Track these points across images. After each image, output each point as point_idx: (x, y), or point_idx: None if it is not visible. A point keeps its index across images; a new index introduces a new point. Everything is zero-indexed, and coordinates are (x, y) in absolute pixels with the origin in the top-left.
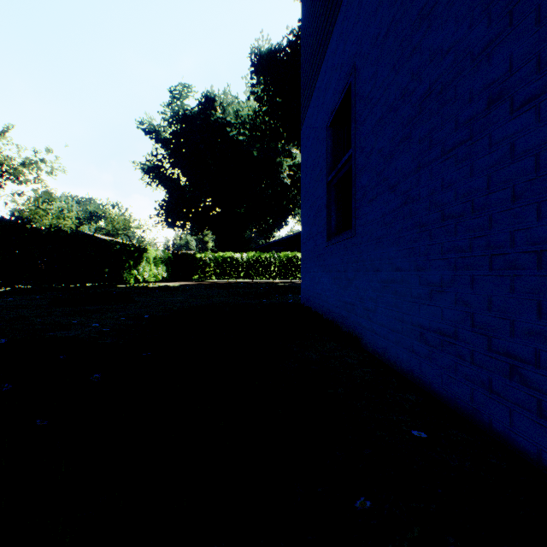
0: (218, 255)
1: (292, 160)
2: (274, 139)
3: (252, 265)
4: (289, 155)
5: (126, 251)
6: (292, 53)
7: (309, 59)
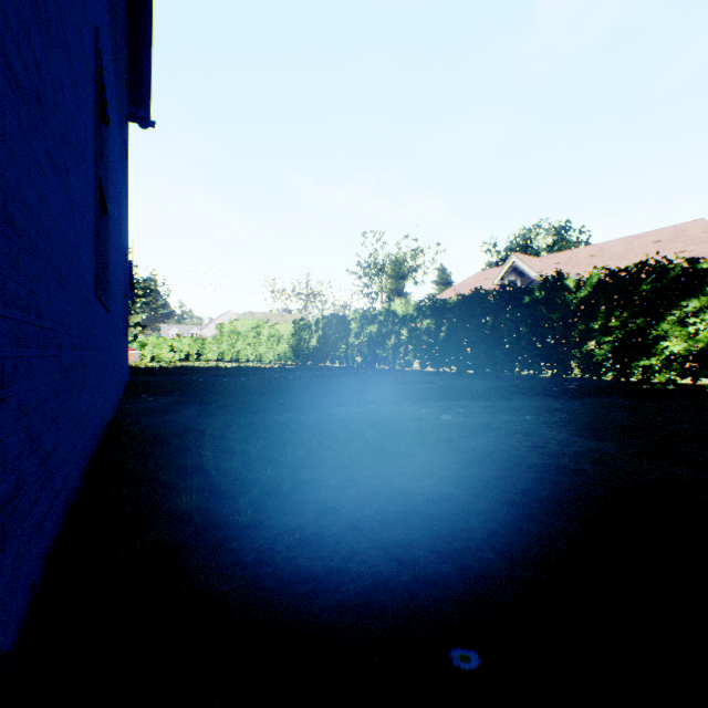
0: None
1: None
2: None
3: None
4: None
5: None
6: None
7: None
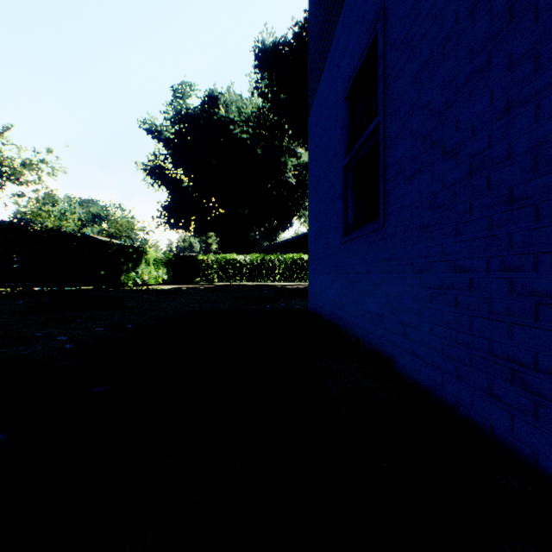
0: (221, 257)
1: (297, 160)
2: (279, 137)
3: (256, 267)
4: (294, 155)
5: (124, 253)
6: (298, 46)
7: (319, 30)
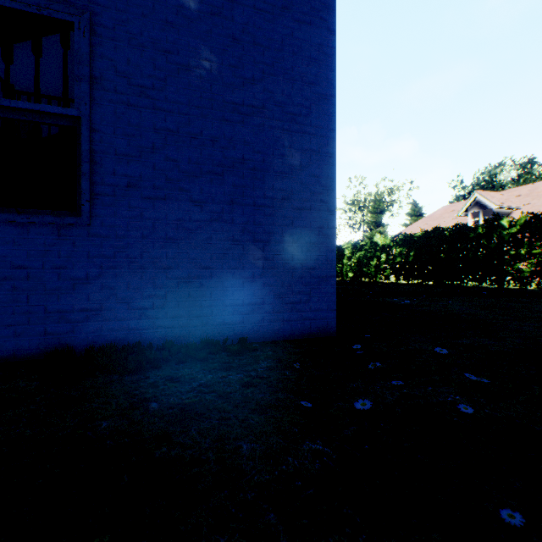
0: None
1: None
2: None
3: None
4: None
5: None
6: None
7: None
